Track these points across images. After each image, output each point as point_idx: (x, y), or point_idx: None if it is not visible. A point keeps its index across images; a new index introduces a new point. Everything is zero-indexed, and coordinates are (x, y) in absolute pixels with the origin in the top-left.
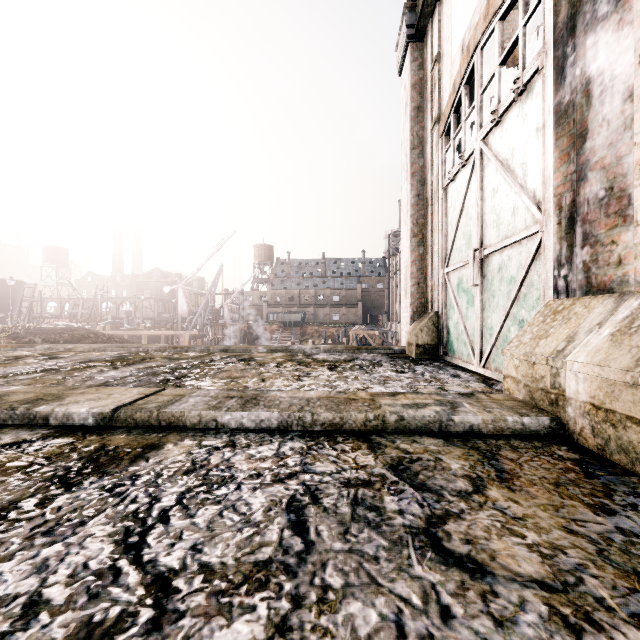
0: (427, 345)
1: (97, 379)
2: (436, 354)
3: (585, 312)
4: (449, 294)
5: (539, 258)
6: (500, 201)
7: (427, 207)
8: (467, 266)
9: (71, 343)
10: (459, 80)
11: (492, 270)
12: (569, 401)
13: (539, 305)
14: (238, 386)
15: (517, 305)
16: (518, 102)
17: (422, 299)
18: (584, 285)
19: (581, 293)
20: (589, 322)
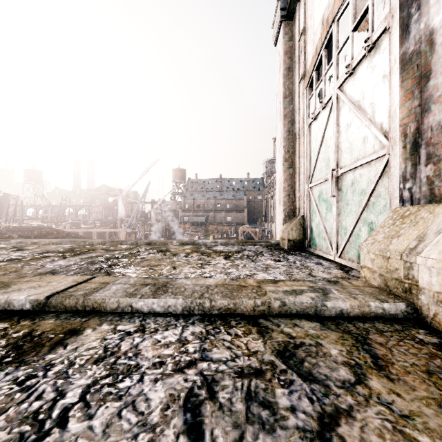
0: (296, 240)
1: (47, 267)
2: (302, 246)
3: (431, 217)
4: (312, 203)
5: (385, 175)
6: (353, 133)
7: (295, 140)
8: (326, 182)
9: (39, 238)
10: (320, 45)
11: (346, 185)
12: (422, 290)
13: (385, 211)
14: (154, 273)
15: (367, 211)
16: (368, 57)
17: (292, 206)
18: (428, 195)
19: (425, 201)
20: (436, 225)
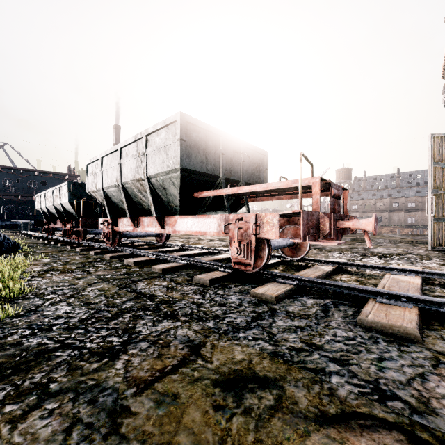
0: None
1: None
2: None
3: None
4: None
5: None
6: None
7: None
8: None
9: None
10: None
11: None
12: None
13: None
14: None
15: None
16: None
17: None
18: None
19: None
20: None
